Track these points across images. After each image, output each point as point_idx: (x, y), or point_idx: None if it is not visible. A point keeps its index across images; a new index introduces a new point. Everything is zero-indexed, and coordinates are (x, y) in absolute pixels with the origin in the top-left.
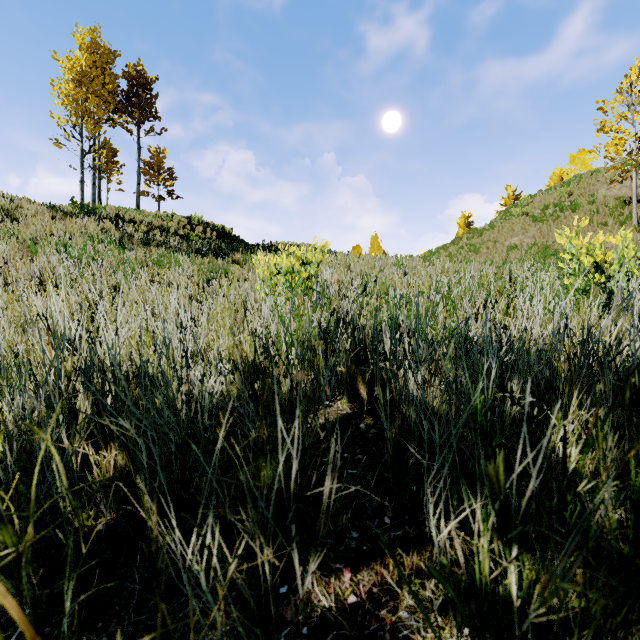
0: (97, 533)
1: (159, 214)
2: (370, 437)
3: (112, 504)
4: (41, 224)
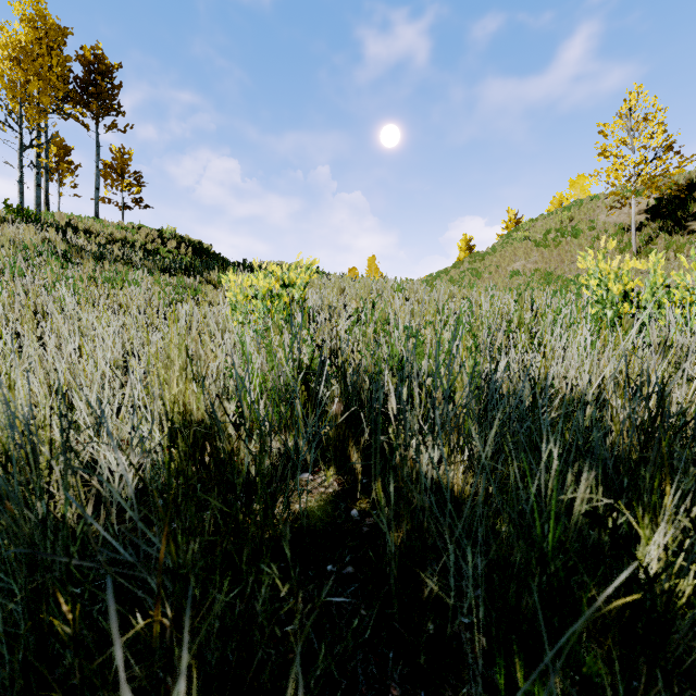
0: None
1: (123, 225)
2: (365, 532)
3: None
4: None
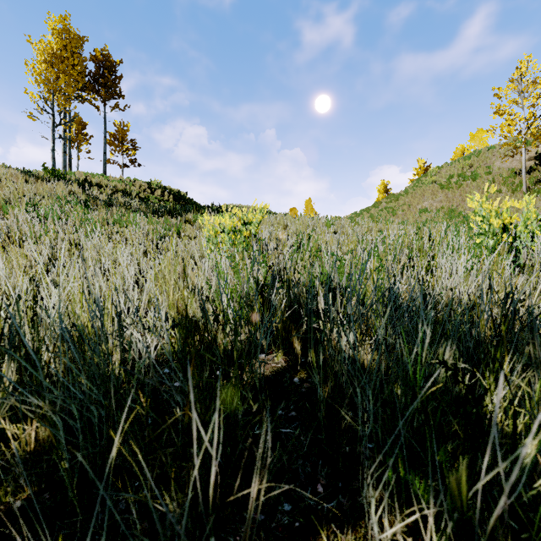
0: (13, 512)
1: (123, 179)
2: (303, 392)
3: (33, 477)
4: (15, 187)
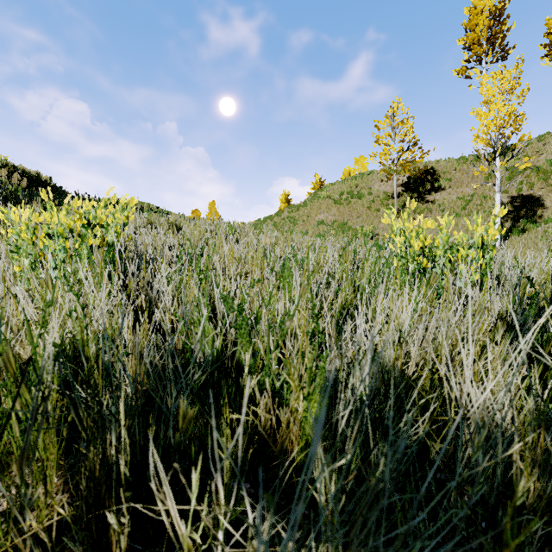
0: None
1: None
2: None
3: None
4: None
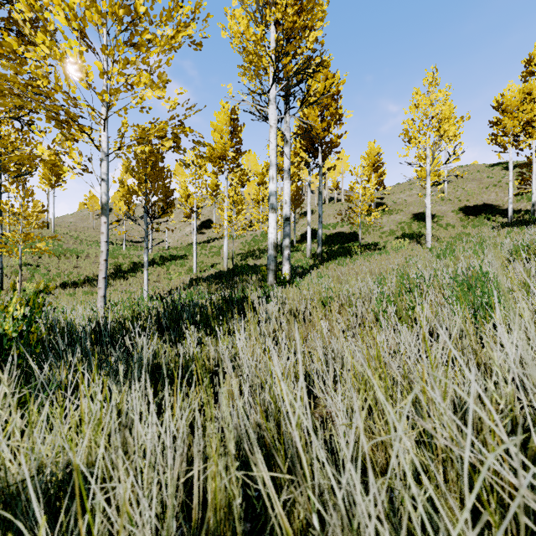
0: None
1: None
2: None
3: None
4: None
